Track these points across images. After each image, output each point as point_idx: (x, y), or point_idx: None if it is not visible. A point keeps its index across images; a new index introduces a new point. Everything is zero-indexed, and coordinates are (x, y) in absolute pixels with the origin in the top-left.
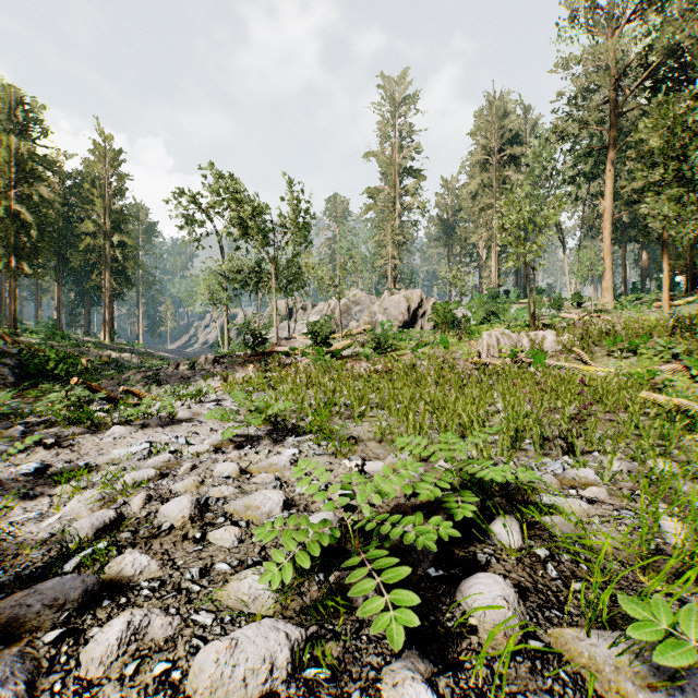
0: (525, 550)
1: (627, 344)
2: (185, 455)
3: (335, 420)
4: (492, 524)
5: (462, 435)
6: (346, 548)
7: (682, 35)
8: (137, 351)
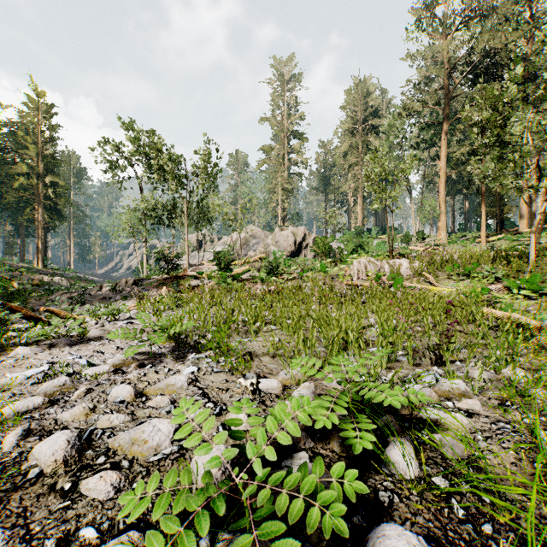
0: (423, 480)
1: (462, 269)
2: (83, 377)
3: (233, 336)
4: (388, 450)
5: (344, 348)
6: (238, 490)
7: (495, 41)
8: (68, 275)
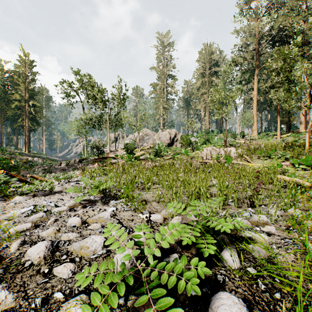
0: (242, 269)
1: (266, 153)
2: (53, 213)
3: (136, 190)
4: (222, 253)
5: (198, 197)
6: (139, 274)
7: (285, 22)
8: (42, 157)
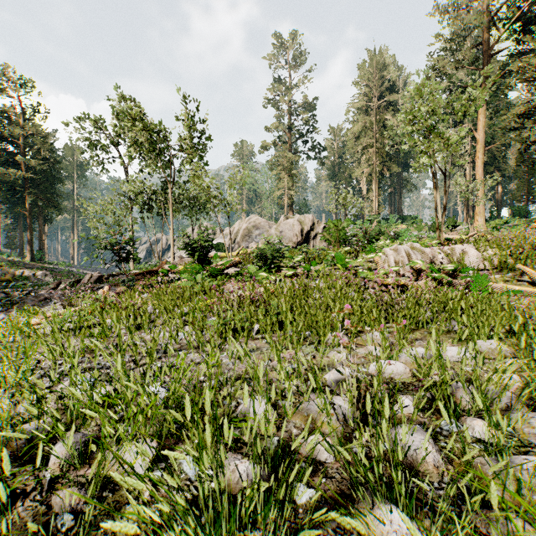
0: None
1: None
2: None
3: None
4: None
5: None
6: None
7: None
8: (59, 270)
